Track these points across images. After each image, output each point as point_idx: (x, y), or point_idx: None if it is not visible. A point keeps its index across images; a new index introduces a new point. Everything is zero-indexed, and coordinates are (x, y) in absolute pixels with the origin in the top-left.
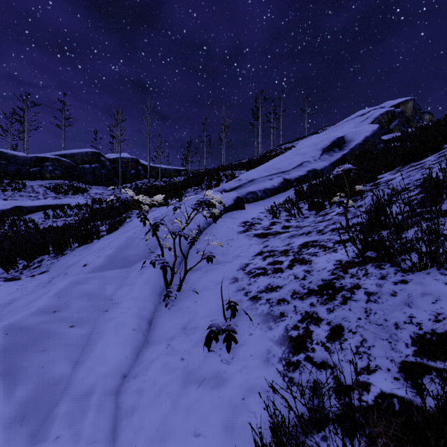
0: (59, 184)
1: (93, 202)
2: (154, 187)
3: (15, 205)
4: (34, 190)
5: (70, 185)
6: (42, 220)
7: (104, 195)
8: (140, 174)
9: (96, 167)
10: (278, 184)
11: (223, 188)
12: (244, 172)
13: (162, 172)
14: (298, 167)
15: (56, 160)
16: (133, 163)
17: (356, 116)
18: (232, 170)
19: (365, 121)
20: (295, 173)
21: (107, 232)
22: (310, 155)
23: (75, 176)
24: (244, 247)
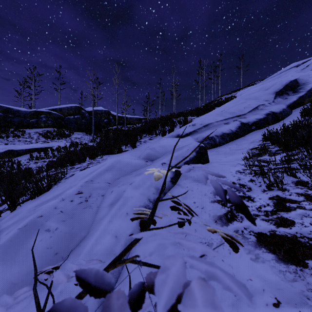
0: (50, 131)
1: (70, 145)
2: (120, 132)
3: (7, 149)
4: (30, 136)
5: (58, 132)
6: (27, 161)
7: (82, 139)
8: (111, 122)
9: (78, 118)
10: (235, 128)
11: (177, 134)
12: (194, 117)
13: (127, 120)
14: (254, 110)
15: (48, 113)
16: (105, 114)
17: (290, 67)
18: (183, 116)
19: (306, 68)
20: (253, 116)
21: (32, 195)
22: (263, 99)
23: (62, 125)
24: (259, 309)
